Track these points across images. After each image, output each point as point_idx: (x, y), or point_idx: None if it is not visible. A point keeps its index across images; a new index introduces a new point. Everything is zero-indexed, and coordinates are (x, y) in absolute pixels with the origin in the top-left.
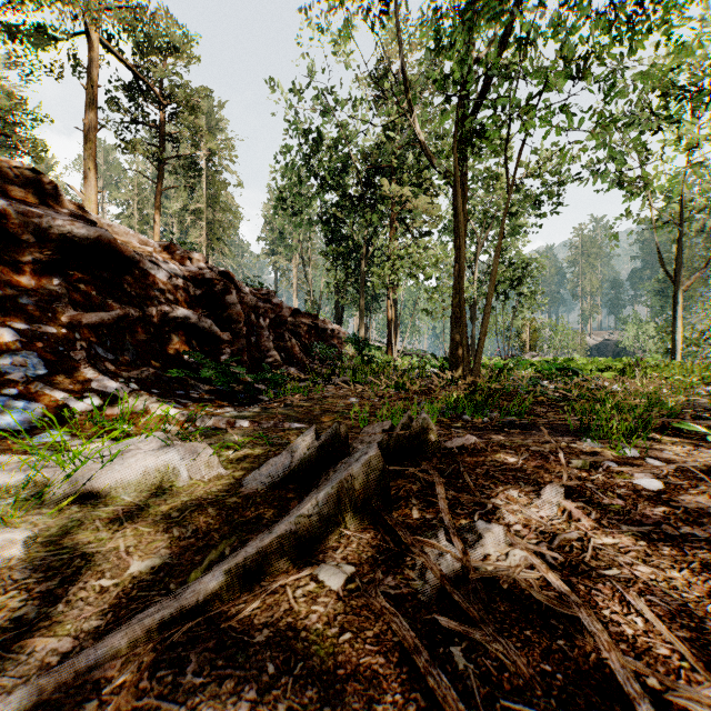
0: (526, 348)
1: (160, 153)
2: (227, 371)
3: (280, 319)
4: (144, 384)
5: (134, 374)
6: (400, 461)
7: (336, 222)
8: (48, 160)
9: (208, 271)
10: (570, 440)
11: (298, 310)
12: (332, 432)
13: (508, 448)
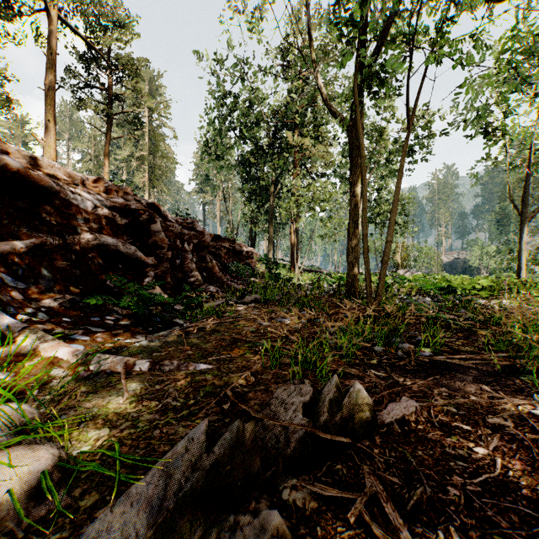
0: (398, 265)
1: (109, 110)
2: (143, 297)
3: (202, 244)
4: (56, 313)
5: (46, 303)
6: (330, 460)
7: (250, 166)
8: (23, 117)
9: (134, 203)
10: (514, 393)
11: (219, 236)
12: (232, 438)
13: (458, 418)
